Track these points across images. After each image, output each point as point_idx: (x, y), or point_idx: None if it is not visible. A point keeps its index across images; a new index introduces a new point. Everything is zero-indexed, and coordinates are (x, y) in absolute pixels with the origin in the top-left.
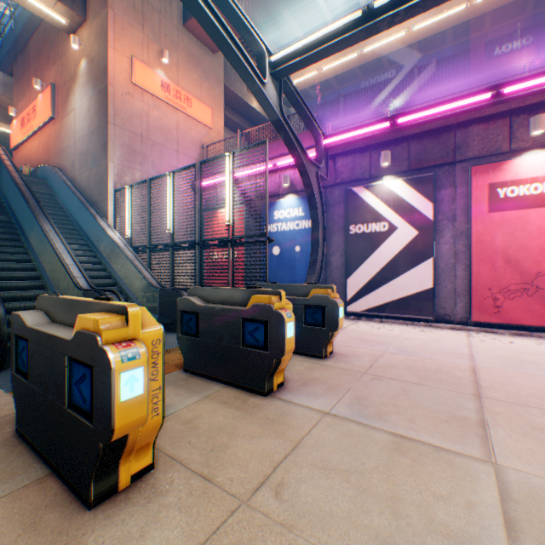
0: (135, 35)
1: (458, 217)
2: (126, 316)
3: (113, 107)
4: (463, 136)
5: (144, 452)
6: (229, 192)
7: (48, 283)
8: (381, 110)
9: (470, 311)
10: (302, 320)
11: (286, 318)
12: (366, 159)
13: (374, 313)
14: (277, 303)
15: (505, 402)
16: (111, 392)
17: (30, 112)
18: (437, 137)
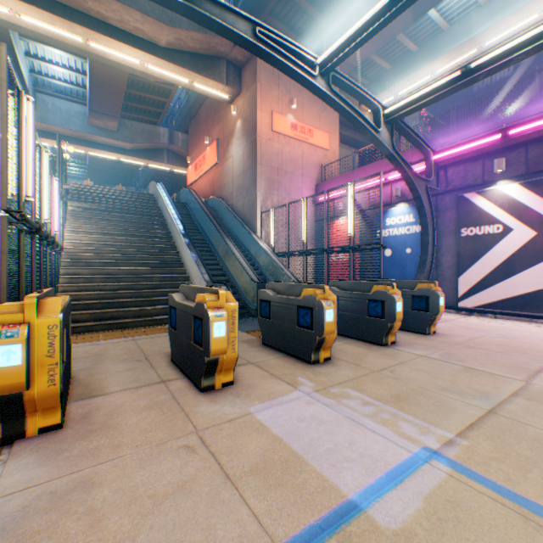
0: (273, 95)
1: None
2: (323, 289)
3: (260, 153)
4: None
5: (327, 350)
6: (350, 212)
7: (232, 278)
8: (494, 119)
9: None
10: (409, 306)
11: (396, 299)
12: (478, 167)
13: (486, 309)
14: (390, 290)
15: None
16: (323, 316)
17: (200, 160)
18: None
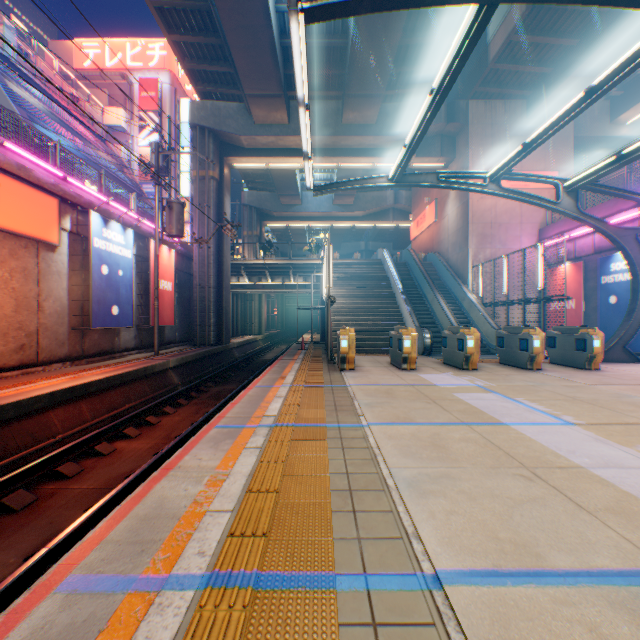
0: (485, 155)
1: None
2: (469, 329)
3: (470, 212)
4: None
5: (474, 364)
6: (540, 268)
7: (439, 325)
8: None
9: None
10: (573, 348)
11: (533, 338)
12: None
13: None
14: (531, 332)
15: None
16: (466, 343)
17: (420, 218)
18: None
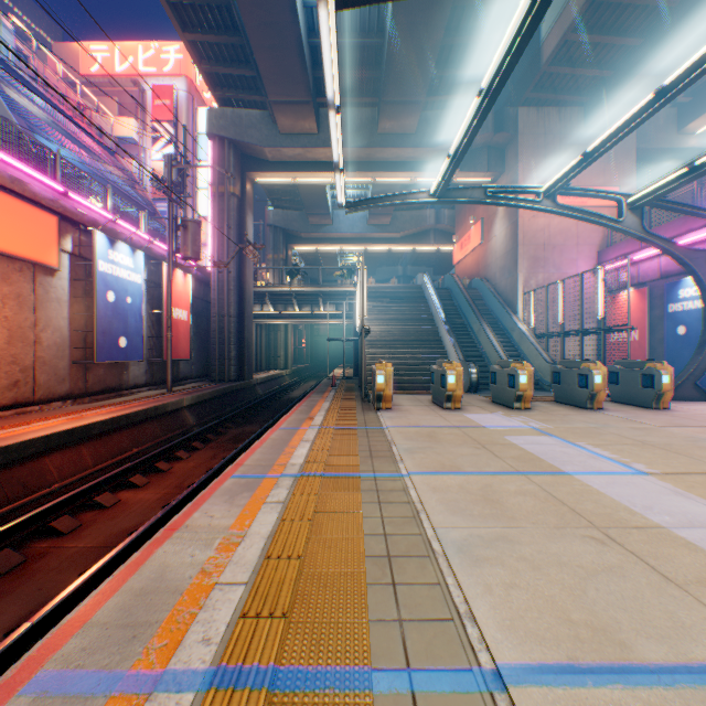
0: (537, 169)
1: None
2: (521, 364)
3: (520, 233)
4: None
5: (526, 403)
6: (600, 295)
7: (486, 359)
8: None
9: None
10: (638, 384)
11: (594, 373)
12: None
13: None
14: (591, 367)
15: None
16: (518, 379)
17: (464, 239)
18: None
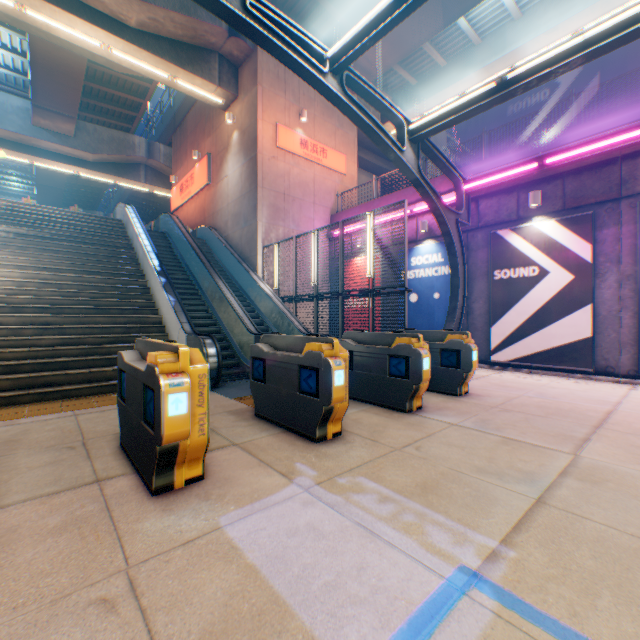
0: (279, 102)
1: (624, 259)
2: (331, 344)
3: (262, 173)
4: (630, 169)
5: (337, 423)
6: (369, 248)
7: (224, 329)
8: (530, 146)
9: (638, 363)
10: (438, 362)
11: (423, 354)
12: (513, 200)
13: (521, 364)
14: (415, 343)
15: (620, 432)
16: (331, 380)
17: (188, 180)
18: (597, 172)
